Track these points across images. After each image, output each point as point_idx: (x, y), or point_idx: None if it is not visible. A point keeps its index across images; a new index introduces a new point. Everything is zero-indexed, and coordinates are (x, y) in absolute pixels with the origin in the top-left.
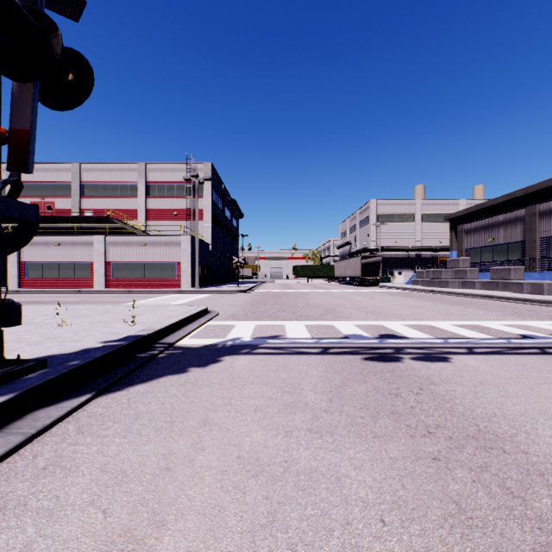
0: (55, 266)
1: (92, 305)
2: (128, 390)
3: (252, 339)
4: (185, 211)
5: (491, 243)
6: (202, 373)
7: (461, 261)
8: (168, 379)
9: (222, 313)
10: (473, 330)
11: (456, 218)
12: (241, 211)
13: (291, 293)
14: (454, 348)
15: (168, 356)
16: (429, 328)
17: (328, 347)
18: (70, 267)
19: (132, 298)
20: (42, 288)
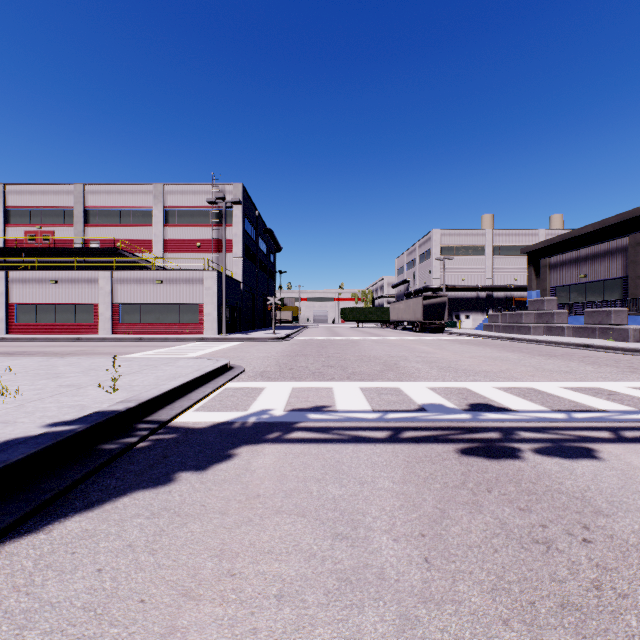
0: (51, 309)
1: (79, 359)
2: (51, 530)
3: (285, 412)
4: (211, 242)
5: (582, 280)
6: (196, 484)
7: (545, 302)
8: (133, 501)
9: (249, 369)
10: (599, 397)
11: (536, 251)
12: (278, 243)
13: (338, 341)
14: (590, 430)
15: (152, 446)
16: (534, 393)
17: (399, 427)
18: (69, 310)
19: (140, 348)
20: (35, 335)
